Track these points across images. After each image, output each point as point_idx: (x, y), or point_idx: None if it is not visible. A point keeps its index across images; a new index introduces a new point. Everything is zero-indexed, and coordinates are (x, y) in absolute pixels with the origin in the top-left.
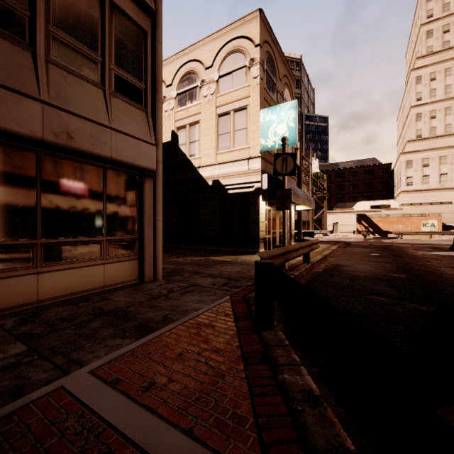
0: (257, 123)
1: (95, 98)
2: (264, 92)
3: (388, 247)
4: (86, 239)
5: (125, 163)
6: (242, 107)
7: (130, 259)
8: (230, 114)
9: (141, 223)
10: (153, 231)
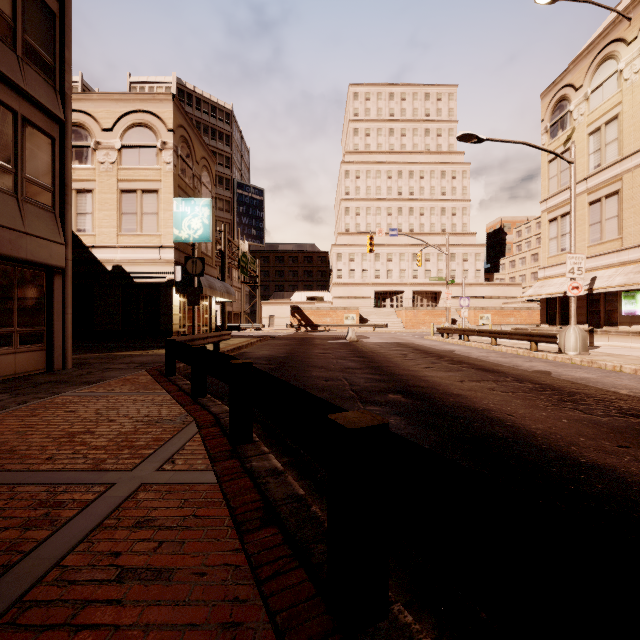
0: (170, 211)
1: (11, 207)
2: (178, 179)
3: (304, 338)
4: (0, 331)
5: (38, 263)
6: (153, 190)
7: (39, 350)
8: (138, 193)
9: (50, 316)
10: (62, 324)
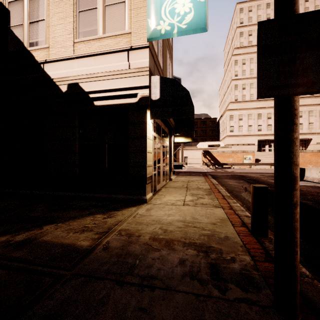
0: None
1: None
2: None
3: (247, 177)
4: None
5: None
6: None
7: None
8: None
9: None
10: None
